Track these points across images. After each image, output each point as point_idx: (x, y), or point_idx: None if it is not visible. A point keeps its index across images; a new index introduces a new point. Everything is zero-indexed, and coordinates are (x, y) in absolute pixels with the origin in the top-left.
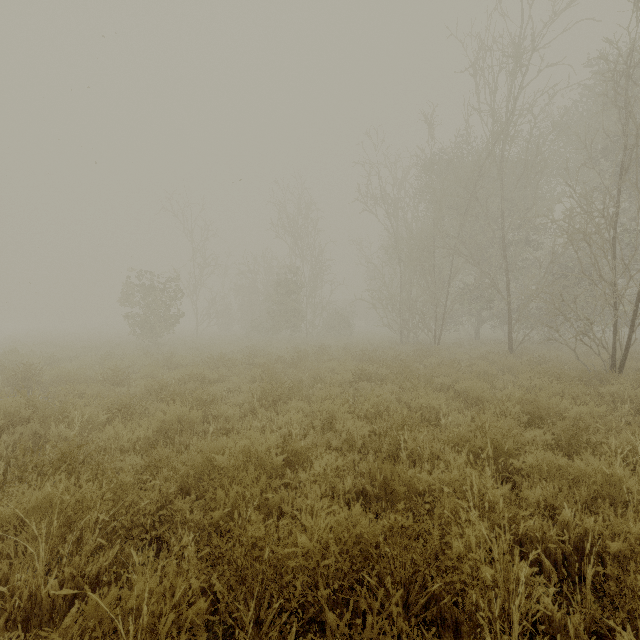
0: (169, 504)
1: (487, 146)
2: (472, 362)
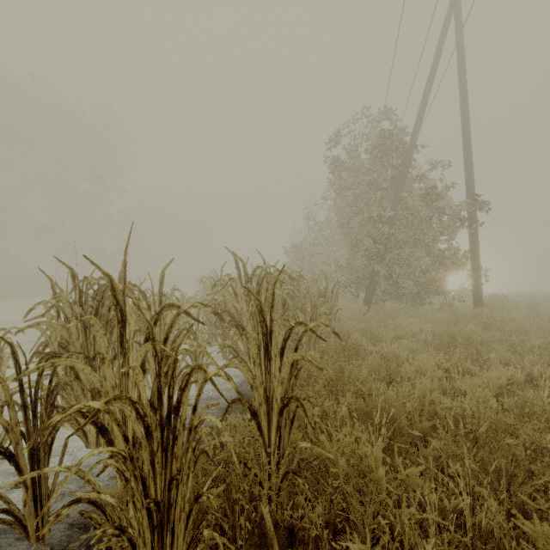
0: None
1: None
2: None
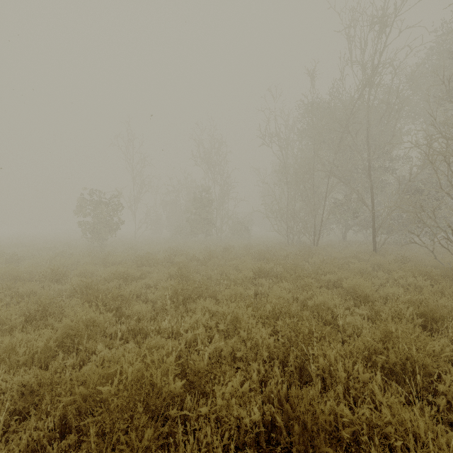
0: (41, 450)
1: (357, 90)
2: (348, 260)
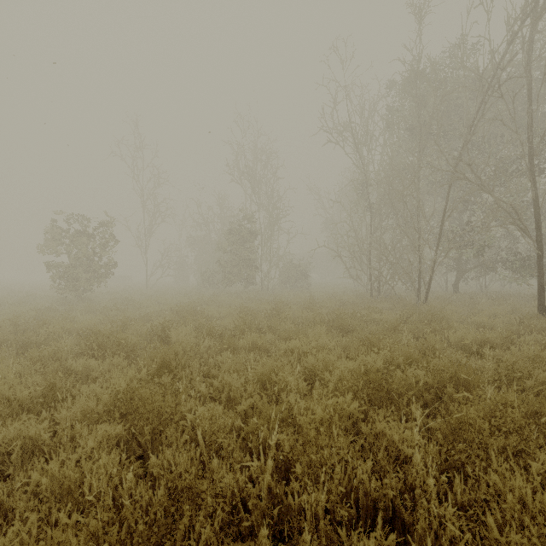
0: None
1: (525, 9)
2: (540, 340)
